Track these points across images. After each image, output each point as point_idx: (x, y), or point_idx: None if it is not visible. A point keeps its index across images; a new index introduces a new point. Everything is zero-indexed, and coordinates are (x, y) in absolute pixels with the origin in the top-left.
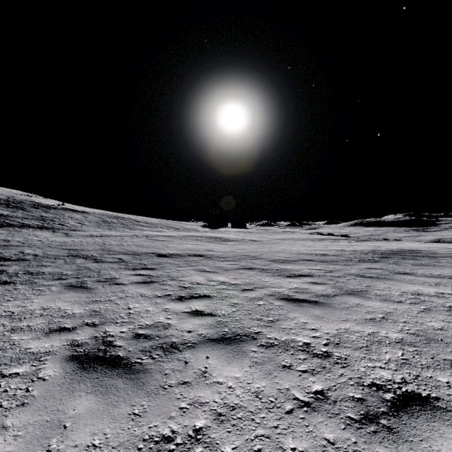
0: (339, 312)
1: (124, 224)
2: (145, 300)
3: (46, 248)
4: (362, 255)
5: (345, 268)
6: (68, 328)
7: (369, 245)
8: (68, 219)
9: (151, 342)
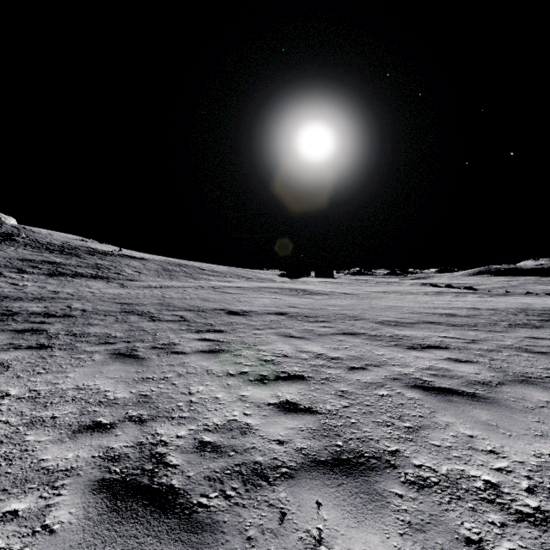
0: (522, 417)
1: (187, 273)
2: (212, 380)
3: (97, 301)
4: (510, 316)
5: (493, 336)
6: (105, 425)
7: (513, 301)
8: (125, 268)
9: (223, 461)
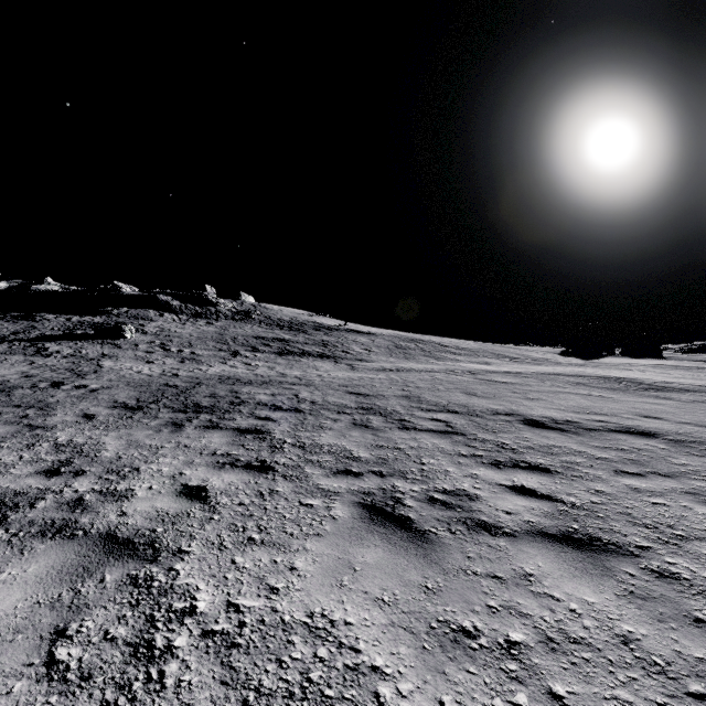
0: None
1: (426, 351)
2: None
3: (326, 389)
4: None
5: None
6: None
7: None
8: (352, 345)
9: None
